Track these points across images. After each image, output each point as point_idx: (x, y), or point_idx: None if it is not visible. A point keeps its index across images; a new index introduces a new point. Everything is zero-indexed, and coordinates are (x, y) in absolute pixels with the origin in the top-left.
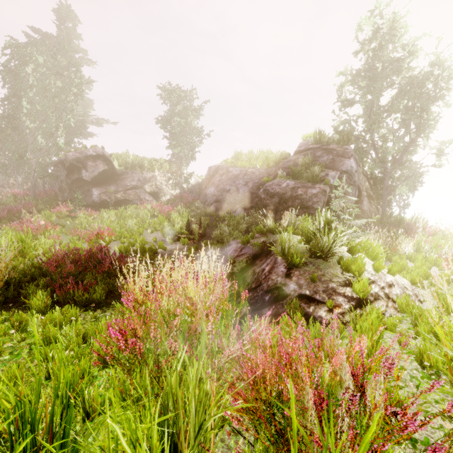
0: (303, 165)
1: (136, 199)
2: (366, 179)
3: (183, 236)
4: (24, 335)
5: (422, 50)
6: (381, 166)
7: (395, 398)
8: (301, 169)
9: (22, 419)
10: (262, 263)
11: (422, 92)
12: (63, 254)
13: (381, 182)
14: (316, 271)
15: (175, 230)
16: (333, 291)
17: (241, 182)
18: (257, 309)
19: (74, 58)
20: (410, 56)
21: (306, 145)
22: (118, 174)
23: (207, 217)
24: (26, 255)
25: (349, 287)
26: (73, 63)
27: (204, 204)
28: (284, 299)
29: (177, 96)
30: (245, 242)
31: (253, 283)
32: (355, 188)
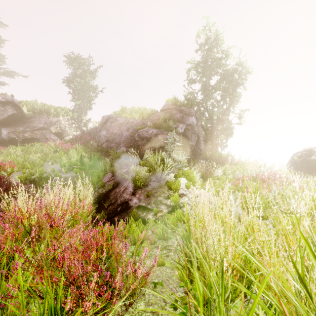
0: (163, 119)
1: (42, 138)
2: (203, 130)
3: (77, 166)
4: None
5: (232, 55)
6: (211, 122)
7: (159, 262)
8: (162, 122)
9: None
10: (121, 186)
11: (233, 79)
12: None
13: (211, 132)
14: (152, 190)
15: (71, 162)
16: (160, 202)
17: (124, 128)
18: (112, 217)
19: None
20: (225, 58)
21: (167, 106)
22: (26, 117)
23: (99, 153)
24: None
25: (170, 199)
26: None
27: (98, 142)
28: (129, 209)
29: (78, 62)
30: (114, 171)
31: (113, 200)
32: (195, 135)
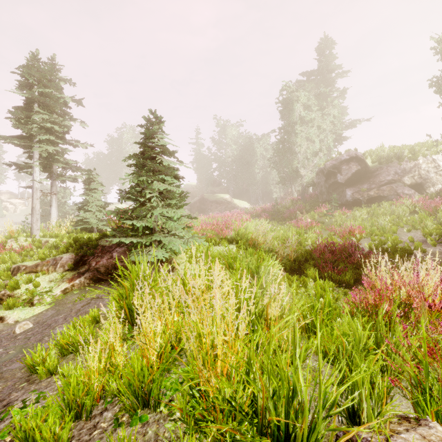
0: None
1: (391, 195)
2: None
3: None
4: (306, 289)
5: None
6: None
7: None
8: None
9: (313, 310)
10: None
11: None
12: (323, 246)
13: None
14: None
15: None
16: None
17: None
18: None
19: (331, 78)
20: None
21: None
22: (371, 171)
23: None
24: (301, 244)
25: None
26: (330, 82)
27: None
28: None
29: None
30: None
31: None
32: None
